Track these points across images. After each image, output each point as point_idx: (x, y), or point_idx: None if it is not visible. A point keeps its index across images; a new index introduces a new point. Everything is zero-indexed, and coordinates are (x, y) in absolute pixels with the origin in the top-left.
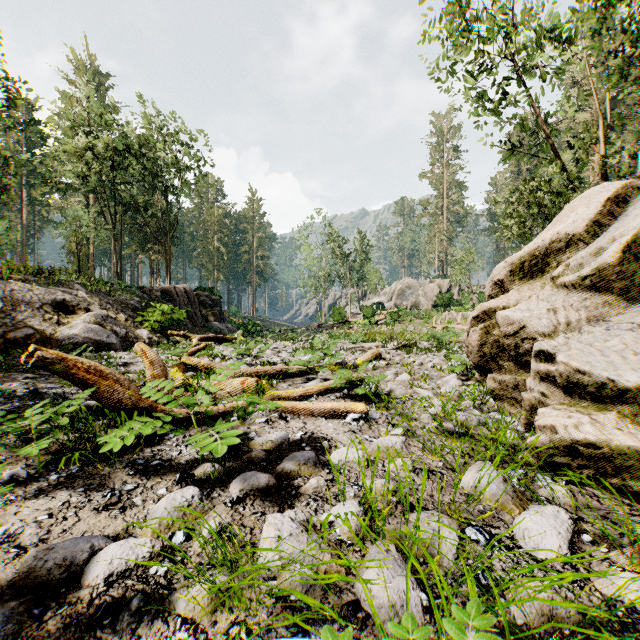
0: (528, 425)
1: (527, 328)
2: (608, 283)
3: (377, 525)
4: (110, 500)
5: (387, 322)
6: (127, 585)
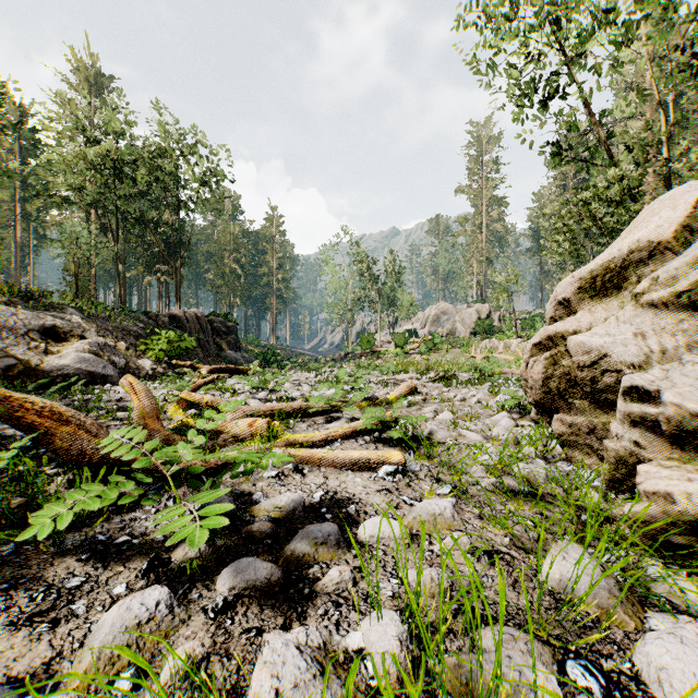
0: (611, 481)
1: (609, 357)
2: None
3: (433, 670)
4: (40, 606)
5: (421, 351)
6: None
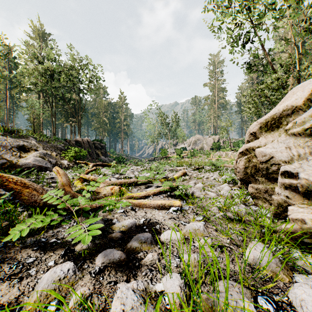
0: (275, 214)
1: (274, 158)
2: None
3: (196, 301)
4: (14, 271)
5: (188, 156)
6: None
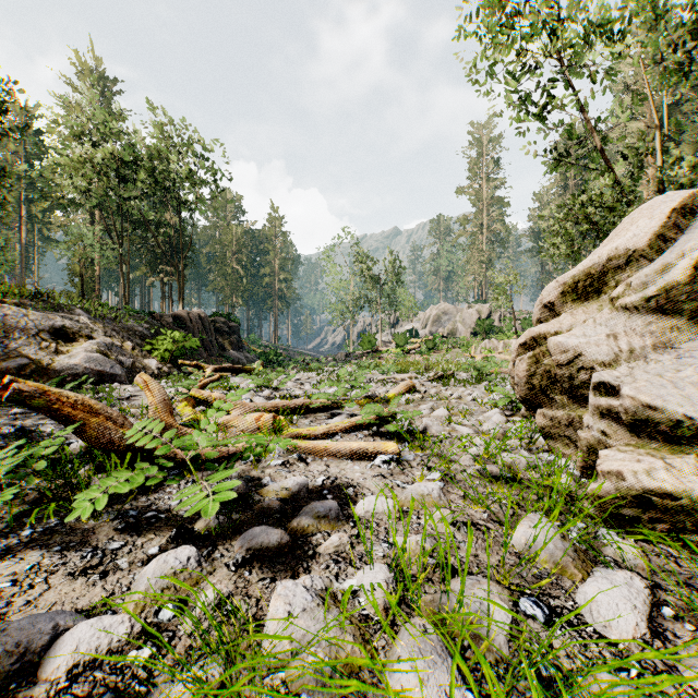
0: (585, 468)
1: (584, 356)
2: (676, 305)
3: (411, 598)
4: (90, 562)
5: (421, 351)
6: (96, 678)
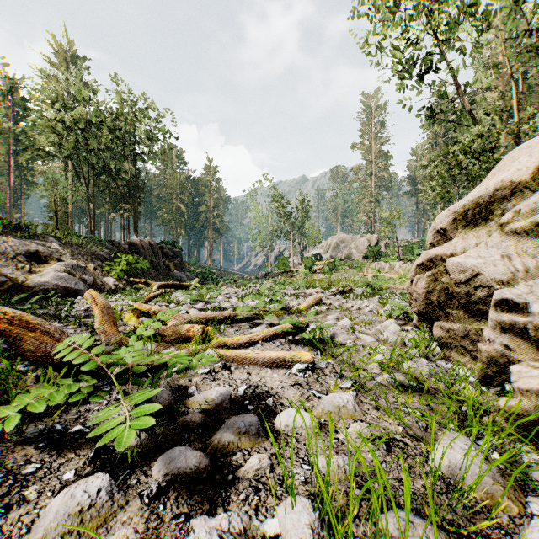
0: (484, 377)
1: (481, 275)
2: None
3: None
4: None
5: (325, 271)
6: None
